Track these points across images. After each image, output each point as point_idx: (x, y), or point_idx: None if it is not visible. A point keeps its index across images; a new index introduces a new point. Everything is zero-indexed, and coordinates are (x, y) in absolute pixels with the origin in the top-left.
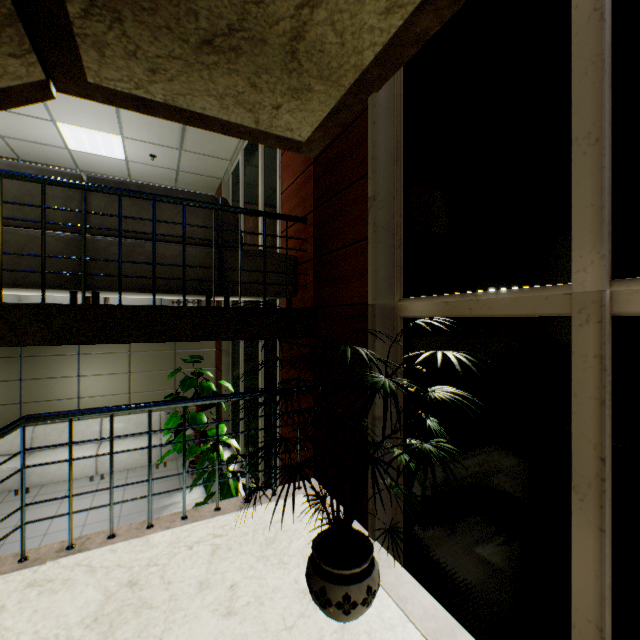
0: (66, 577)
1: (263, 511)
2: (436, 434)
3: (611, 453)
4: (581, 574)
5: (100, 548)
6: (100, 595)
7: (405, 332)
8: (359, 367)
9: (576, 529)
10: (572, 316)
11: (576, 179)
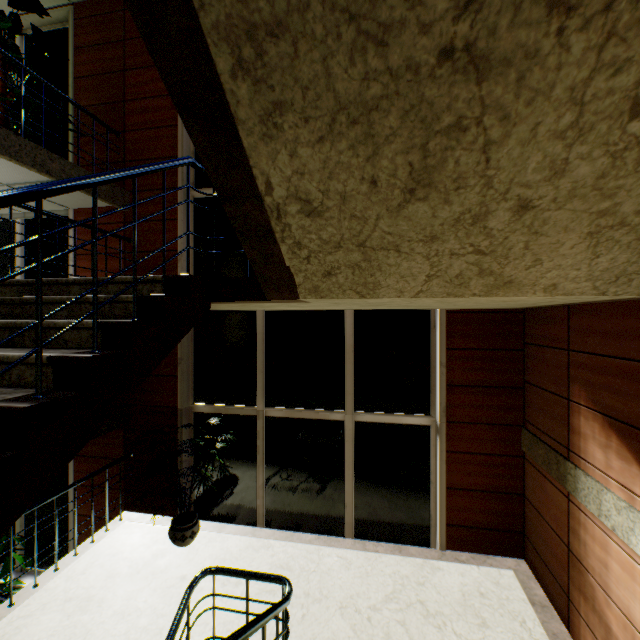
0: (14, 627)
1: (111, 539)
2: (212, 459)
3: (265, 451)
4: (260, 485)
5: (14, 611)
6: (56, 613)
7: (196, 418)
8: (171, 438)
9: (258, 474)
10: (258, 416)
11: (258, 380)
